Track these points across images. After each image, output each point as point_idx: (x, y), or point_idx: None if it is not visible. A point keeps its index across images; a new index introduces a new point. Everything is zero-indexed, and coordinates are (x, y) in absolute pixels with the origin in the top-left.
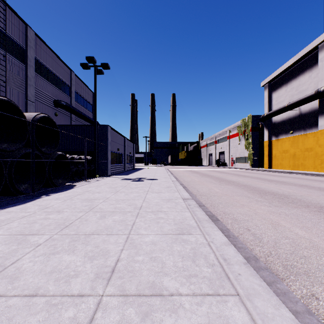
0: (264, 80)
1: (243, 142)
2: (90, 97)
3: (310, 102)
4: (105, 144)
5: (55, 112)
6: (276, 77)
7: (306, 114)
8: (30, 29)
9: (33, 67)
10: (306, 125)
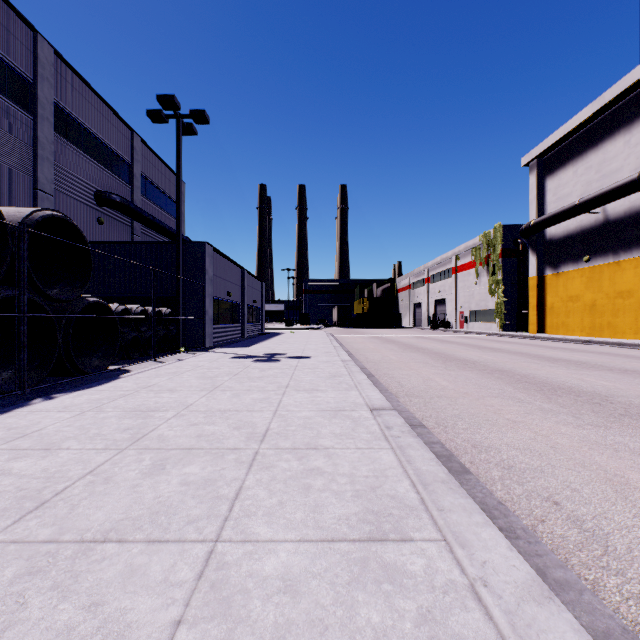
0: (529, 153)
1: (484, 280)
2: (173, 188)
3: (627, 195)
4: (199, 281)
5: (99, 216)
6: (554, 145)
7: (619, 221)
8: (43, 41)
9: (50, 121)
10: (619, 244)
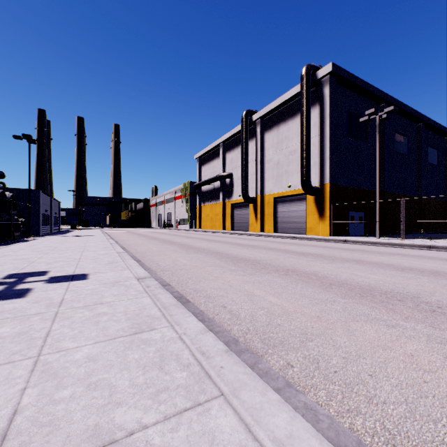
0: (196, 155)
1: (185, 205)
2: None
3: (216, 182)
4: (36, 207)
5: None
6: (203, 155)
7: (216, 189)
8: None
9: None
10: (216, 197)
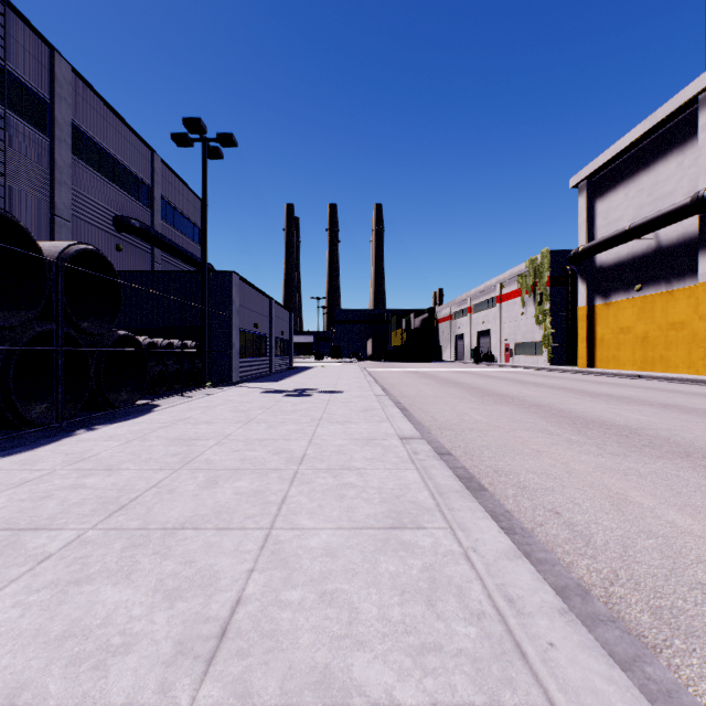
0: (578, 174)
1: (531, 310)
2: (195, 210)
3: (680, 221)
4: (226, 312)
5: (118, 242)
6: (604, 166)
7: (671, 248)
8: (61, 59)
9: (68, 143)
10: (671, 272)
